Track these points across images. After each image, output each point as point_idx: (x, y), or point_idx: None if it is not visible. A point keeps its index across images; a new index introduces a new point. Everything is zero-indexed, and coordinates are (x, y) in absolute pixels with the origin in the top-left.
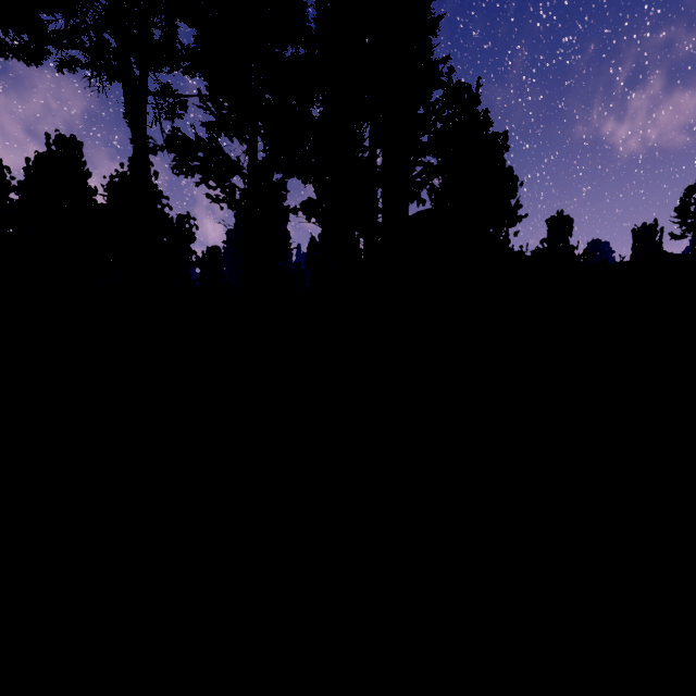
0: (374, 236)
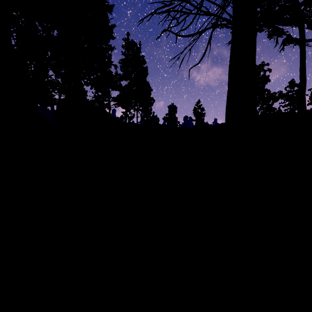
0: (52, 105)
